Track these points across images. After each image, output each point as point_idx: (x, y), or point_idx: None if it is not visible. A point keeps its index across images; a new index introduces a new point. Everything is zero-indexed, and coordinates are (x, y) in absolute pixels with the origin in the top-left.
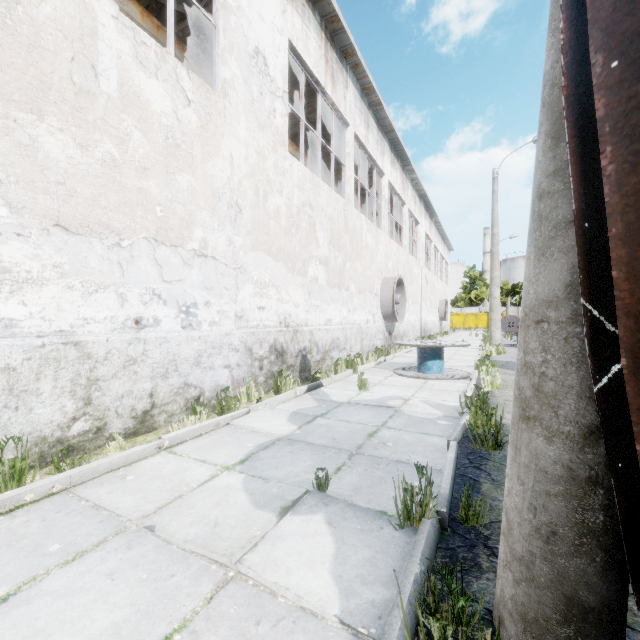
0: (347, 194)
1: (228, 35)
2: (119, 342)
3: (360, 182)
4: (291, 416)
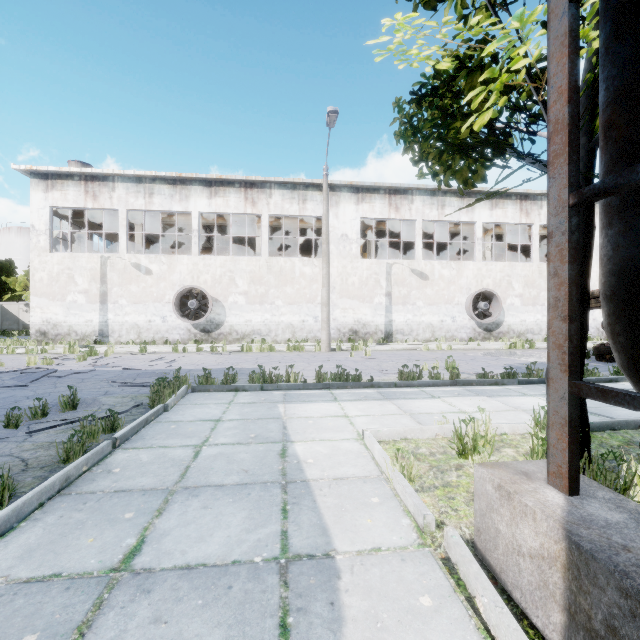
0: None
1: None
2: None
3: None
4: None
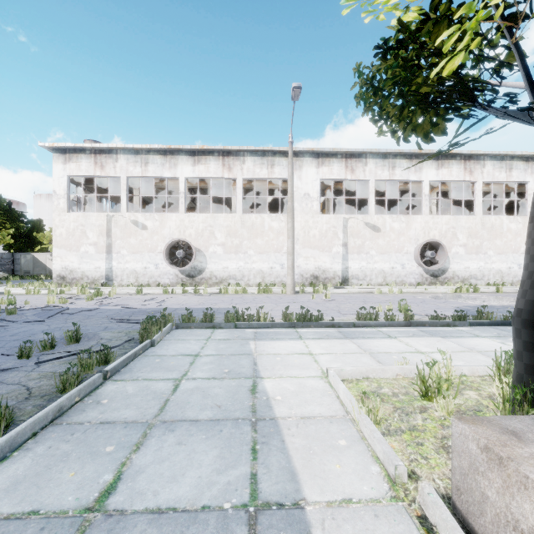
0: None
1: (530, 201)
2: (506, 271)
3: None
4: None
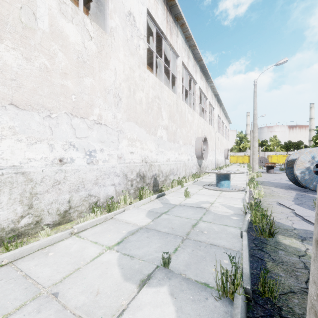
0: (178, 93)
1: (113, 3)
2: (50, 172)
3: (184, 87)
4: (148, 213)
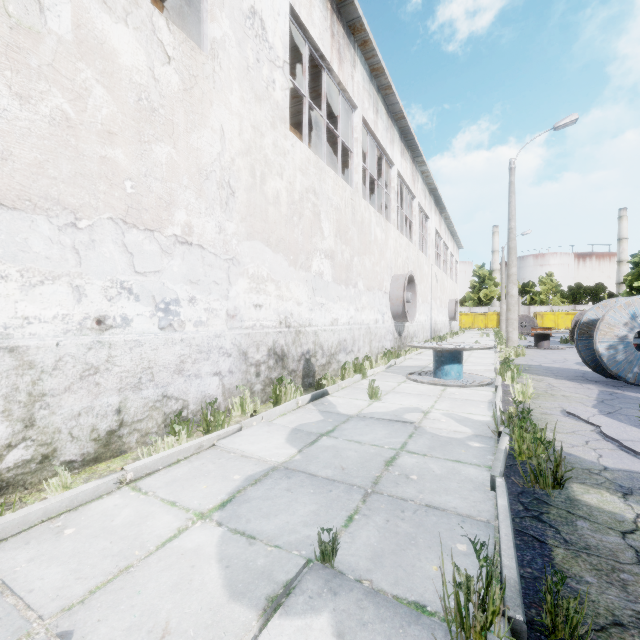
0: (355, 183)
1: None
2: (74, 347)
3: (368, 171)
4: (290, 435)
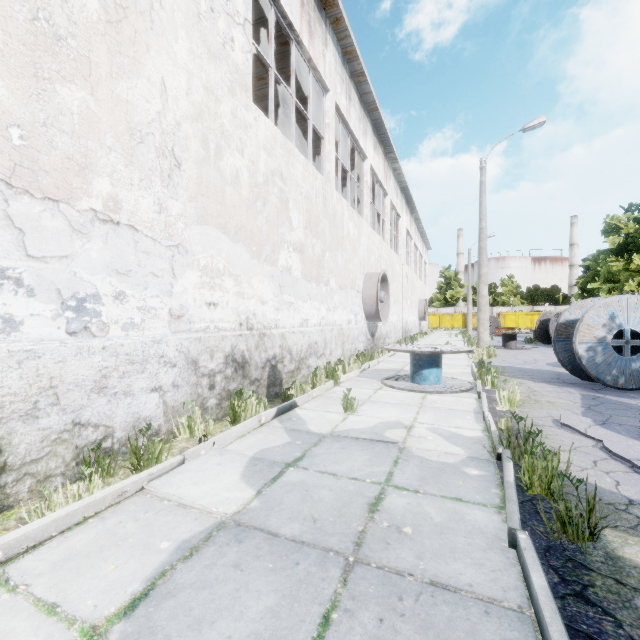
0: (326, 172)
1: None
2: None
3: (341, 161)
4: (248, 467)
